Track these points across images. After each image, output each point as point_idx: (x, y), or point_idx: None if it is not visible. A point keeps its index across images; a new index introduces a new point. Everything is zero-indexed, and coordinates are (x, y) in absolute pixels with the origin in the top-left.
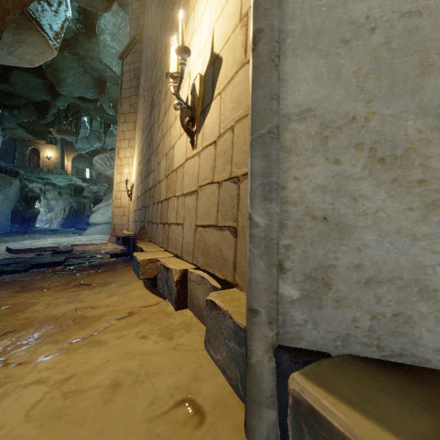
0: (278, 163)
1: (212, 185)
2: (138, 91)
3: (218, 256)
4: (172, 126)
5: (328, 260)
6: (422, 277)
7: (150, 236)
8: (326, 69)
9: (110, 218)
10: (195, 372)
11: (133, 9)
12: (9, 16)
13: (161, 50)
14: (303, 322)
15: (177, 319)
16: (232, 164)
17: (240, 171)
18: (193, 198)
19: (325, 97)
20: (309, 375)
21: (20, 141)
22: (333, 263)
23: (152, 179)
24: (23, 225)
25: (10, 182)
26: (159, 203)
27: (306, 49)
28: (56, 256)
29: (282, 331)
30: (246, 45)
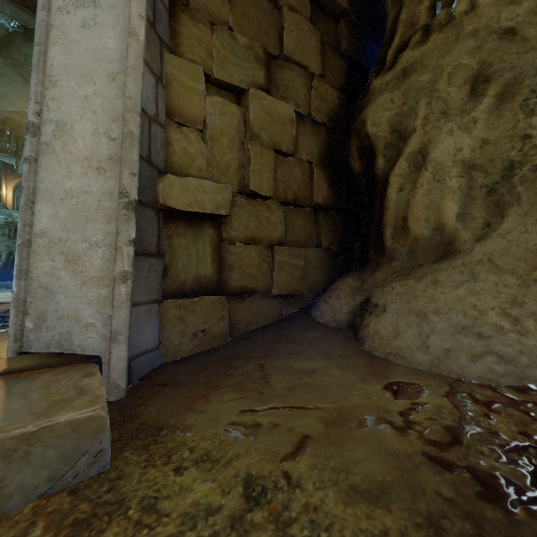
0: (29, 259)
1: None
2: None
3: None
4: None
5: (46, 308)
6: (78, 315)
7: None
8: (53, 212)
9: None
10: None
11: None
12: None
13: None
14: (34, 339)
15: None
16: None
17: None
18: None
19: (52, 227)
20: (11, 358)
21: None
22: (48, 310)
23: None
24: None
25: None
26: None
27: (47, 200)
28: None
29: (25, 344)
30: None
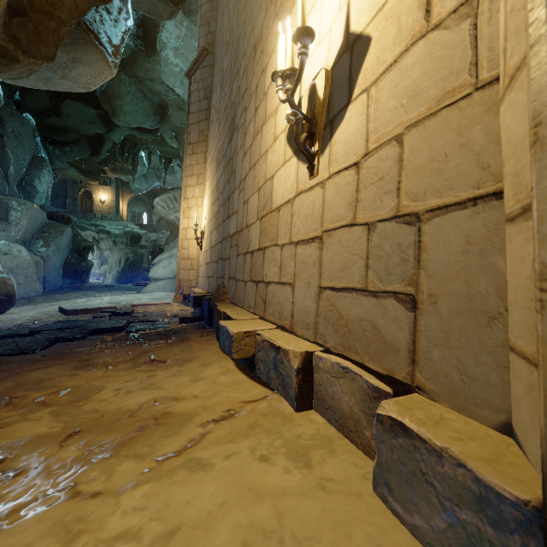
0: None
1: (353, 228)
2: (209, 115)
3: (372, 337)
4: (270, 151)
5: None
6: None
7: (234, 297)
8: None
9: (173, 272)
10: (379, 546)
11: (202, 13)
12: (65, 28)
13: (247, 55)
14: None
15: (303, 428)
16: (399, 195)
17: (421, 204)
18: (313, 247)
19: None
20: None
21: (71, 182)
22: None
23: (236, 223)
24: (76, 280)
25: (62, 230)
26: (247, 255)
27: None
28: (115, 320)
29: None
30: (428, 2)
